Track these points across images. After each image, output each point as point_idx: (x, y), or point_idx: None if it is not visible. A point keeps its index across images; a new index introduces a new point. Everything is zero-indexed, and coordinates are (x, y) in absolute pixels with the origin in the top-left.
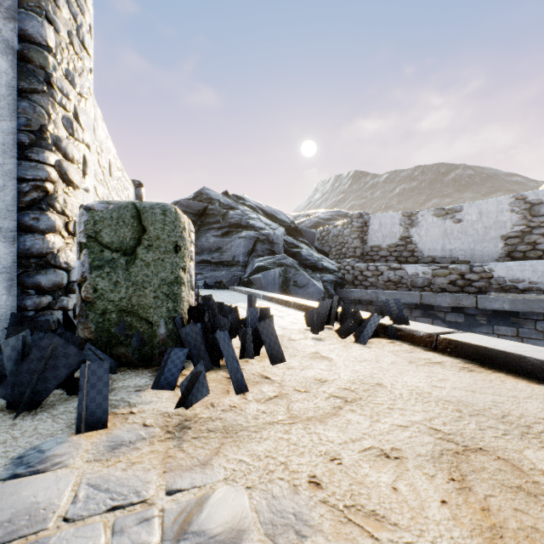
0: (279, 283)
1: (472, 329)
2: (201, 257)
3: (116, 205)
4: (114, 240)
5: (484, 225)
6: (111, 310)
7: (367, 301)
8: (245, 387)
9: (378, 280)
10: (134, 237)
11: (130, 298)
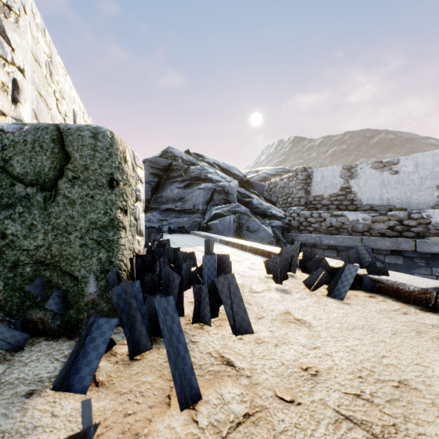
0: (233, 228)
1: (410, 270)
2: (167, 205)
3: (33, 126)
4: (28, 170)
5: (420, 176)
6: (25, 262)
7: (311, 244)
8: (195, 391)
9: (321, 225)
10: (55, 167)
11: (49, 247)
